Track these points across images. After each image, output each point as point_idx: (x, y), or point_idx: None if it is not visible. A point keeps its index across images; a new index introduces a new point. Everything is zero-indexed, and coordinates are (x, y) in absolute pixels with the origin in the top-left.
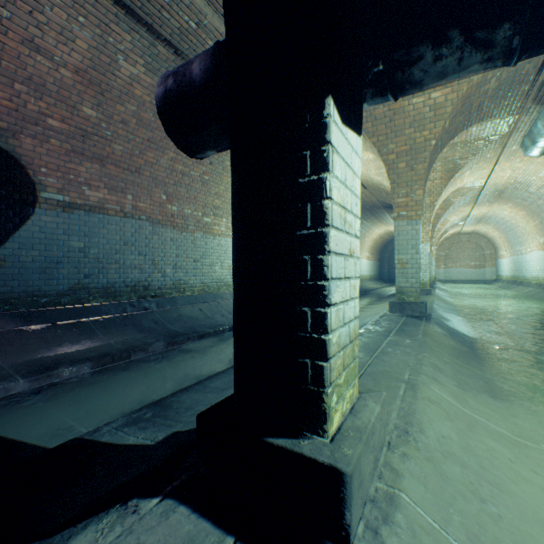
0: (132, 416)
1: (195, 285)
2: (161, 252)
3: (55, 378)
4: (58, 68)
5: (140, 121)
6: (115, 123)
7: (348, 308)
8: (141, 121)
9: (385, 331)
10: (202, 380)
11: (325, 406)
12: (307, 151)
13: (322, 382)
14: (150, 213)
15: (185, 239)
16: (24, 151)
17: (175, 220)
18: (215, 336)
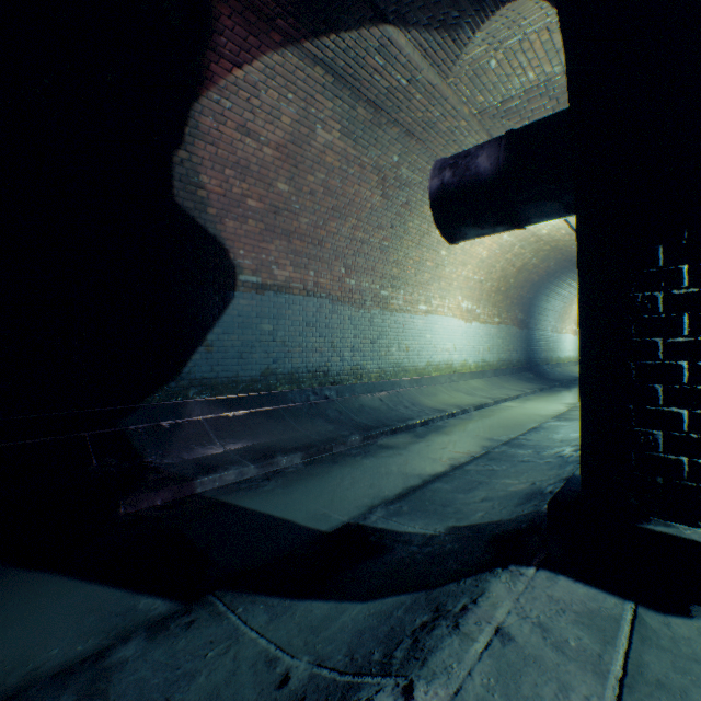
0: (389, 508)
1: (372, 370)
2: (340, 333)
3: (275, 466)
4: (261, 148)
5: (327, 190)
6: (303, 195)
7: None
8: (327, 190)
9: None
10: (435, 479)
11: None
12: (683, 265)
13: None
14: (329, 290)
15: (362, 317)
16: (227, 235)
17: (353, 296)
18: (407, 431)
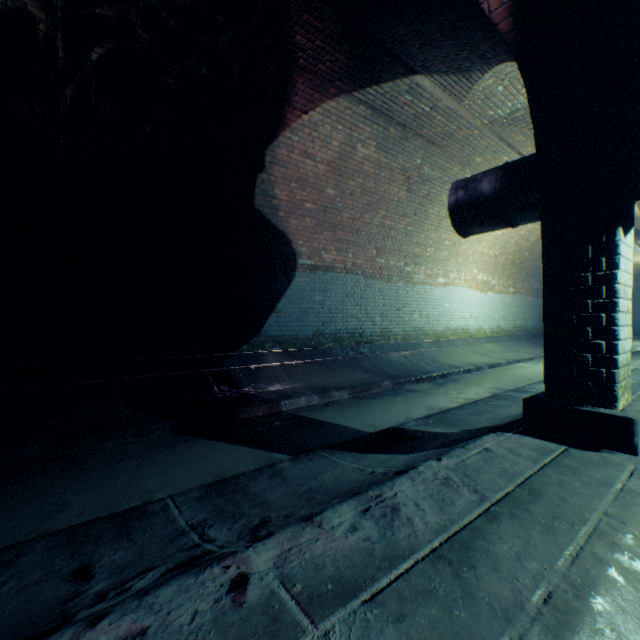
0: (419, 421)
1: (398, 333)
2: (371, 303)
3: (330, 398)
4: (317, 165)
5: (363, 190)
6: (345, 196)
7: (625, 344)
8: (363, 190)
9: (638, 382)
10: (451, 408)
11: (615, 393)
12: (602, 258)
13: (613, 380)
14: (363, 268)
15: (390, 289)
16: (291, 231)
17: (382, 272)
18: (428, 381)
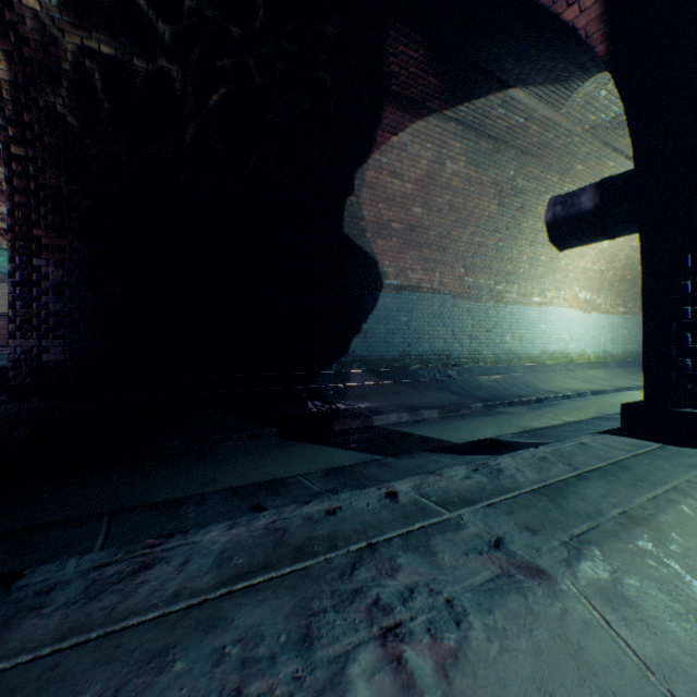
0: (513, 435)
1: (487, 356)
2: (459, 324)
3: (420, 417)
4: (404, 185)
5: (451, 207)
6: (432, 214)
7: None
8: (451, 207)
9: None
10: (548, 426)
11: None
12: None
13: None
14: (450, 287)
15: (478, 309)
16: (377, 251)
17: (470, 292)
18: (521, 405)
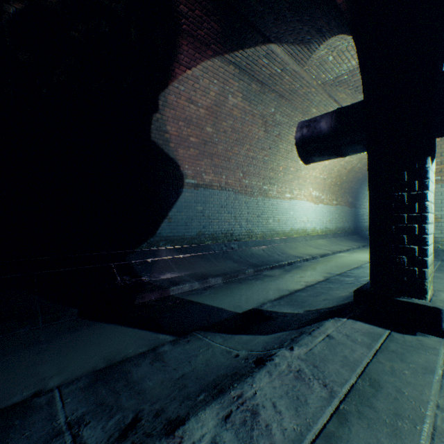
0: (273, 303)
1: (258, 233)
2: (239, 211)
3: (208, 284)
4: (198, 109)
5: (233, 130)
6: (220, 133)
7: (430, 247)
8: (233, 129)
9: None
10: (297, 290)
11: (426, 287)
12: (415, 181)
13: (424, 277)
14: (233, 186)
15: (252, 201)
16: (179, 158)
17: (247, 189)
18: (279, 268)
